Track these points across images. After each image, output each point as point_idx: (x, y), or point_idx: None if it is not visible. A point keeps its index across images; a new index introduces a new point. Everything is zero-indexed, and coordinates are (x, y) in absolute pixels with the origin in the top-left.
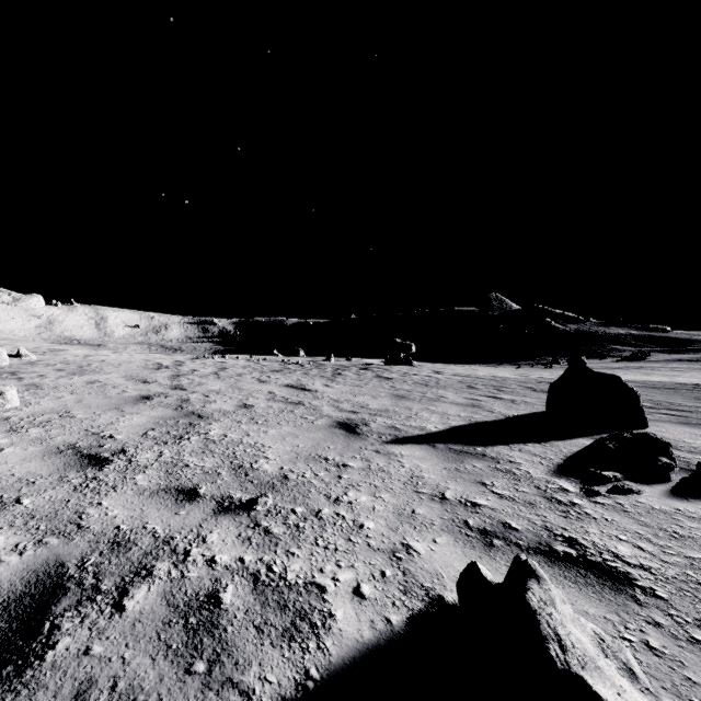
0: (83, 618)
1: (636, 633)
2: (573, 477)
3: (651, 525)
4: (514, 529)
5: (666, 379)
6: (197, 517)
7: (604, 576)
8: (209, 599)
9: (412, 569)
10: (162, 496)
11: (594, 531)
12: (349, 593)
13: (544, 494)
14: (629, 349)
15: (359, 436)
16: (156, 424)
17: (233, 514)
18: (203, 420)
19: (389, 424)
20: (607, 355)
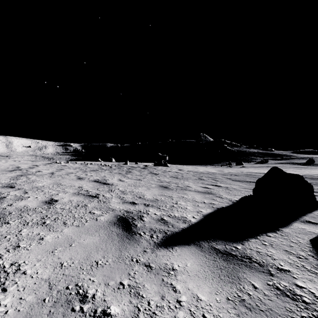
0: None
1: None
2: None
3: None
4: None
5: None
6: None
7: None
8: None
9: None
10: None
11: None
12: None
13: None
14: (259, 158)
15: (133, 237)
16: None
17: None
18: None
19: (158, 216)
20: (250, 161)
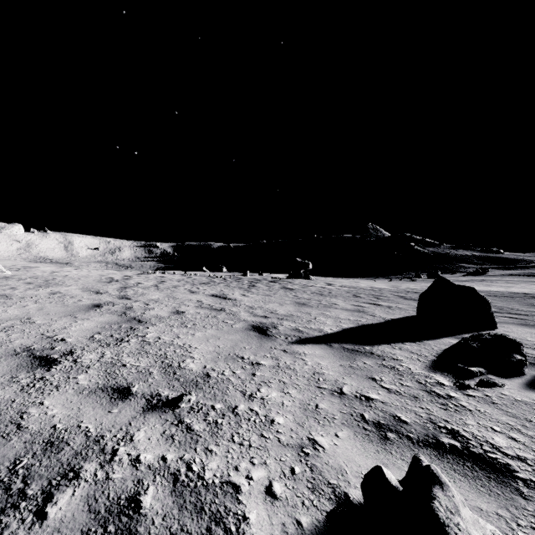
0: (3, 529)
1: (529, 531)
2: (446, 371)
3: (517, 416)
4: (404, 422)
5: (503, 289)
6: (128, 415)
7: (488, 469)
8: (130, 503)
9: (318, 464)
10: (99, 395)
11: (471, 423)
12: (262, 492)
13: (425, 388)
14: (473, 267)
15: (270, 337)
16: (102, 328)
17: (160, 411)
18: (142, 324)
19: (293, 327)
20: (456, 271)
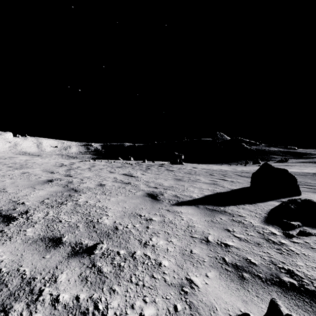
0: None
1: None
2: (275, 224)
3: None
4: (253, 264)
5: (299, 170)
6: (56, 260)
7: None
8: None
9: (195, 302)
10: (38, 244)
11: (301, 264)
12: None
13: (264, 237)
14: (279, 157)
15: (158, 201)
16: (50, 195)
17: (80, 256)
18: (77, 192)
19: (173, 194)
20: (269, 160)
